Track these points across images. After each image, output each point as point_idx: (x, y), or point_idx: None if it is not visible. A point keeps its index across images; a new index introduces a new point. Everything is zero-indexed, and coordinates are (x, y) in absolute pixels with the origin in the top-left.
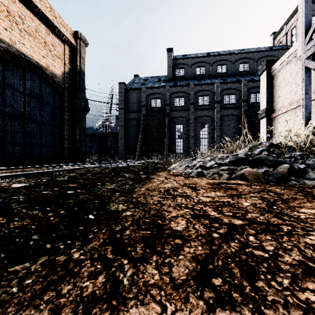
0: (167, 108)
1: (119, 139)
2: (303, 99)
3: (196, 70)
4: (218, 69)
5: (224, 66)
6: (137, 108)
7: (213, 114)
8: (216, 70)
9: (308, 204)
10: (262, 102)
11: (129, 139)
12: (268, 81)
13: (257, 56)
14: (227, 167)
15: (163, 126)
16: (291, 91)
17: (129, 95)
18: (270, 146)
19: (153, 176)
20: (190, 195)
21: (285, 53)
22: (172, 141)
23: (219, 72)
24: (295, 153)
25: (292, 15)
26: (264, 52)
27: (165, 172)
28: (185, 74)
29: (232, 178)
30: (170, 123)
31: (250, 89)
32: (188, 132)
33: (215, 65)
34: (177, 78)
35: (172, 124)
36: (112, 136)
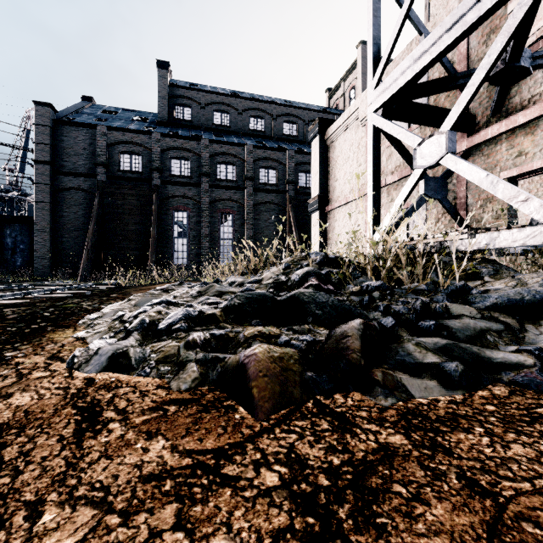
0: (155, 176)
1: (37, 231)
2: (370, 180)
3: (214, 116)
4: (252, 123)
5: (261, 121)
6: (86, 167)
7: (242, 198)
8: (248, 123)
9: (438, 508)
10: (313, 185)
11: (64, 232)
12: (322, 153)
13: (308, 117)
14: (208, 333)
15: (146, 212)
16: (351, 172)
17: (65, 136)
18: (323, 263)
19: (16, 353)
20: (23, 488)
21: (344, 112)
22: (166, 241)
23: (253, 129)
24: (369, 282)
25: (350, 70)
26: (317, 112)
27: (79, 329)
28: (194, 118)
29: (209, 383)
30: (161, 207)
31: (298, 165)
32: (198, 227)
33: (246, 114)
34: (178, 124)
35: (165, 209)
36: (19, 224)
